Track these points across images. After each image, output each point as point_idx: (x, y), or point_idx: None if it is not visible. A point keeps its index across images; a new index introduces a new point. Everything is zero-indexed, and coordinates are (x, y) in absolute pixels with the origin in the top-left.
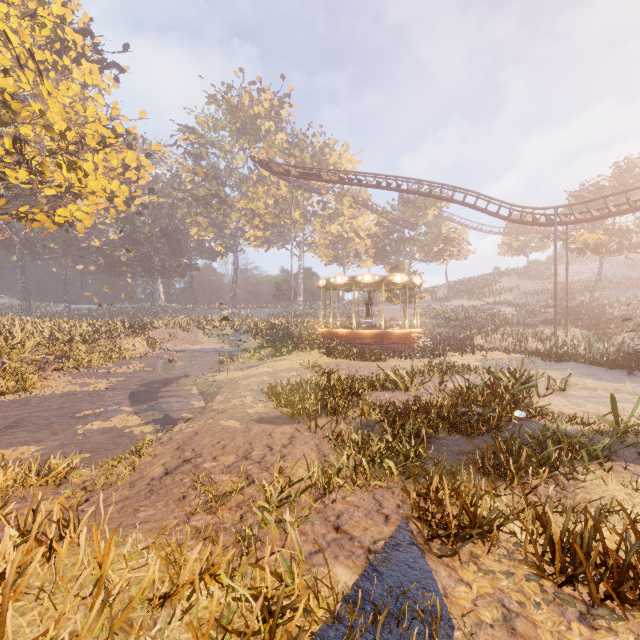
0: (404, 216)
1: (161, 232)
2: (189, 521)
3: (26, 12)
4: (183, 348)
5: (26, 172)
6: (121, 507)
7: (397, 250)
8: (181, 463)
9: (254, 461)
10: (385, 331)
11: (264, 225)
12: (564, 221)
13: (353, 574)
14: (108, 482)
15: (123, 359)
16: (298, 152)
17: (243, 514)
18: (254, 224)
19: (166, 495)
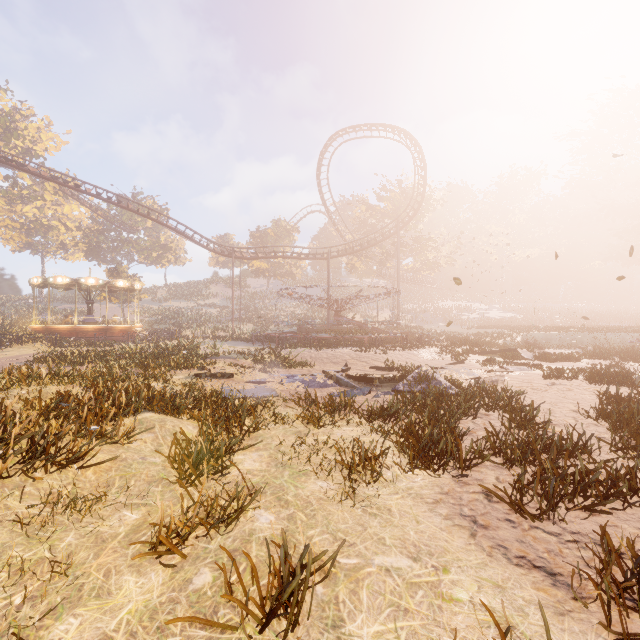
0: (123, 218)
1: None
2: None
3: None
4: None
5: None
6: None
7: (115, 250)
8: None
9: None
10: (109, 326)
11: None
12: (238, 256)
13: None
14: None
15: None
16: None
17: None
18: None
19: None
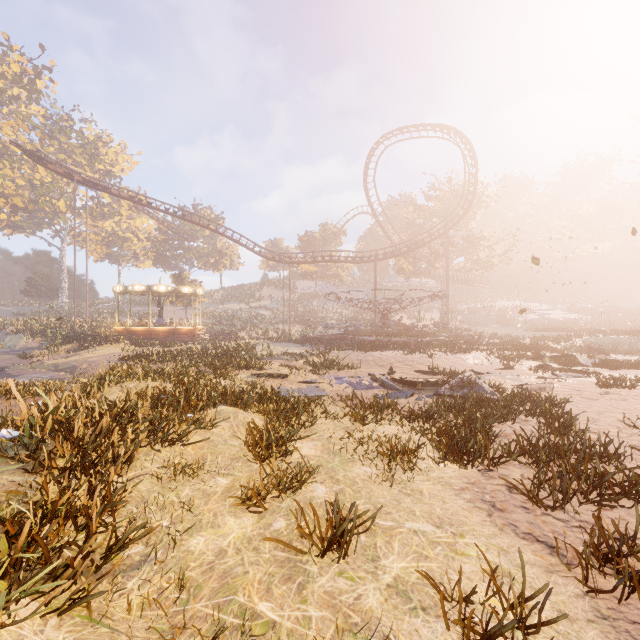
0: (185, 228)
1: None
2: None
3: None
4: None
5: None
6: None
7: (178, 257)
8: None
9: None
10: (176, 328)
11: (12, 208)
12: (288, 262)
13: None
14: None
15: None
16: (66, 139)
17: None
18: None
19: None
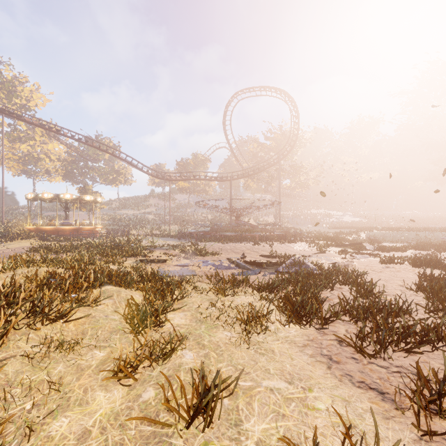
0: (89, 152)
1: None
2: None
3: None
4: None
5: None
6: None
7: (83, 174)
8: None
9: None
10: (80, 227)
11: None
12: (168, 179)
13: None
14: None
15: None
16: None
17: None
18: None
19: None
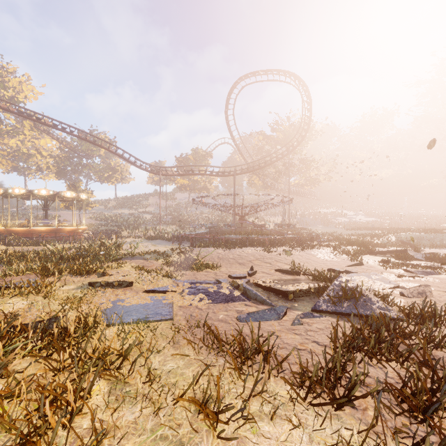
0: (82, 148)
1: None
2: None
3: None
4: None
5: None
6: None
7: (76, 171)
8: None
9: None
10: (58, 228)
11: None
12: (164, 174)
13: None
14: None
15: None
16: None
17: None
18: None
19: None
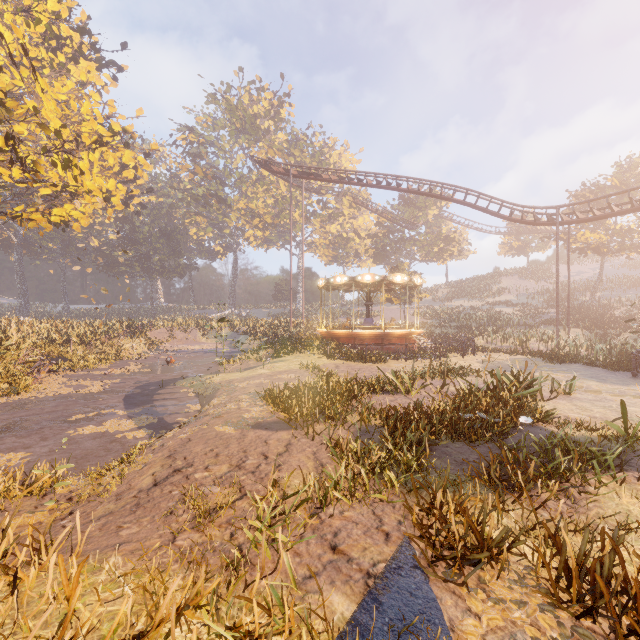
0: (404, 216)
1: (160, 232)
2: (175, 540)
3: (20, 8)
4: (181, 349)
5: (20, 170)
6: (104, 523)
7: (397, 250)
8: (171, 473)
9: (248, 471)
10: (385, 332)
11: (264, 225)
12: (566, 221)
13: (351, 603)
14: (94, 493)
15: (120, 360)
16: (298, 152)
17: (233, 532)
18: (254, 224)
19: (153, 510)
